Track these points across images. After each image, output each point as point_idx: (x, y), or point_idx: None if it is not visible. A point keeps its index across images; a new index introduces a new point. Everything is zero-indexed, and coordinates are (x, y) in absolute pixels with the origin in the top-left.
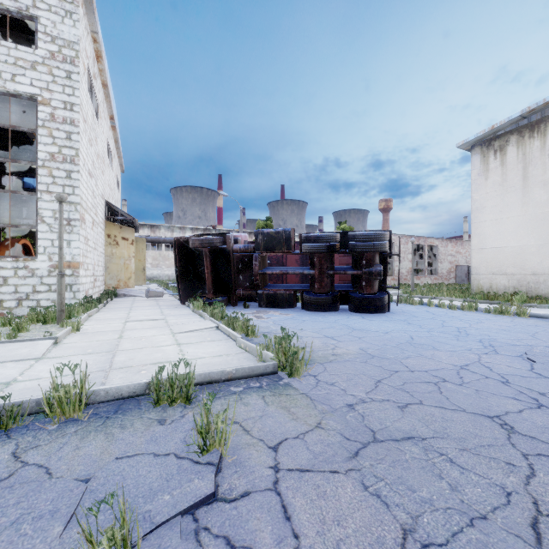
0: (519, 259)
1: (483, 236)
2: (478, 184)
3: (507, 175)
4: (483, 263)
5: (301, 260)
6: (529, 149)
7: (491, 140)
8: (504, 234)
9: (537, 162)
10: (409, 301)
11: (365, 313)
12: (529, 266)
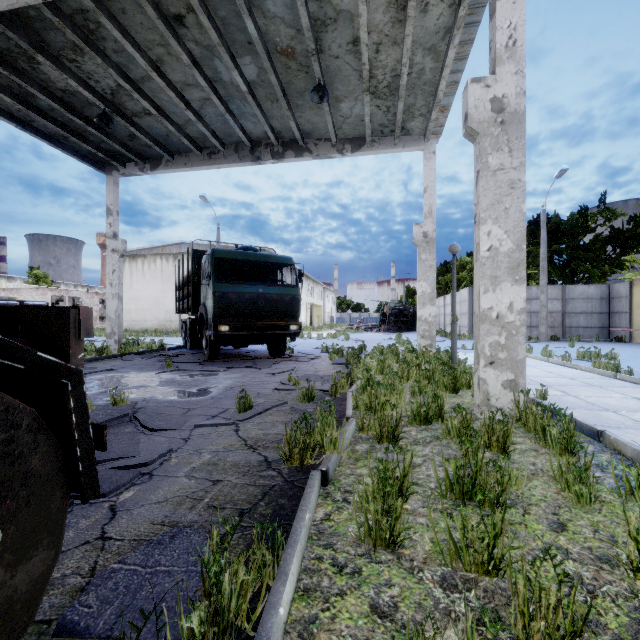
0: (130, 314)
1: None
2: None
3: (126, 275)
4: None
5: None
6: (133, 266)
7: None
8: (125, 302)
9: (135, 273)
10: None
11: None
12: (133, 317)
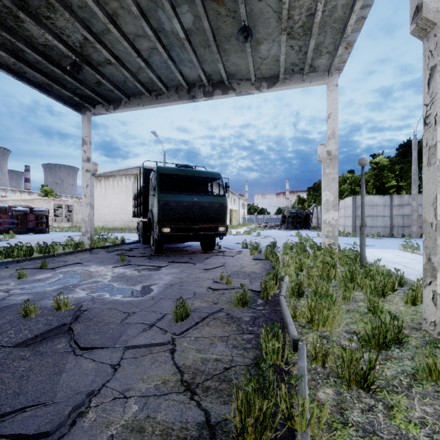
0: (104, 217)
1: (96, 208)
2: (95, 190)
3: (102, 190)
4: (96, 218)
5: (11, 215)
6: (106, 183)
7: (98, 176)
8: (101, 208)
9: (108, 188)
10: (62, 231)
11: (39, 234)
12: (106, 219)
